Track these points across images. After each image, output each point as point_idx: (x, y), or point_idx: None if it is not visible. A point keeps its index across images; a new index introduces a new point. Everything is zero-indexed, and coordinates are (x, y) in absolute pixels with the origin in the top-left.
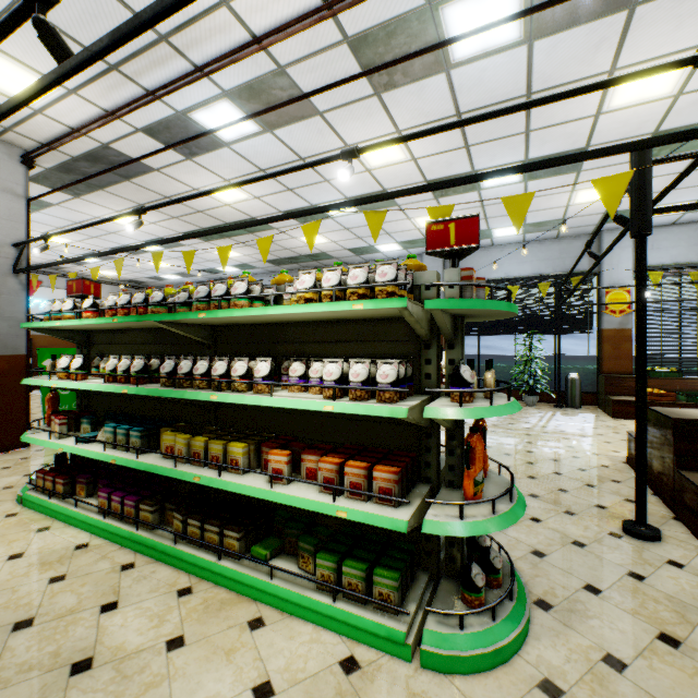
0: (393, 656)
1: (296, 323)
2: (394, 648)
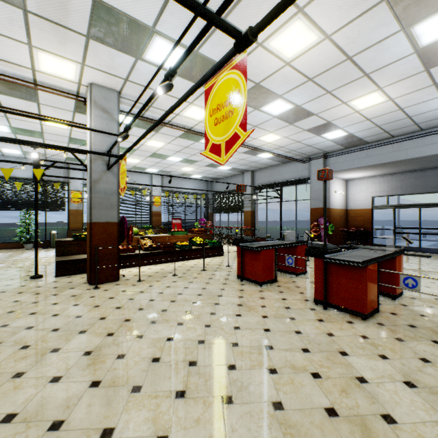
0: None
1: None
2: None
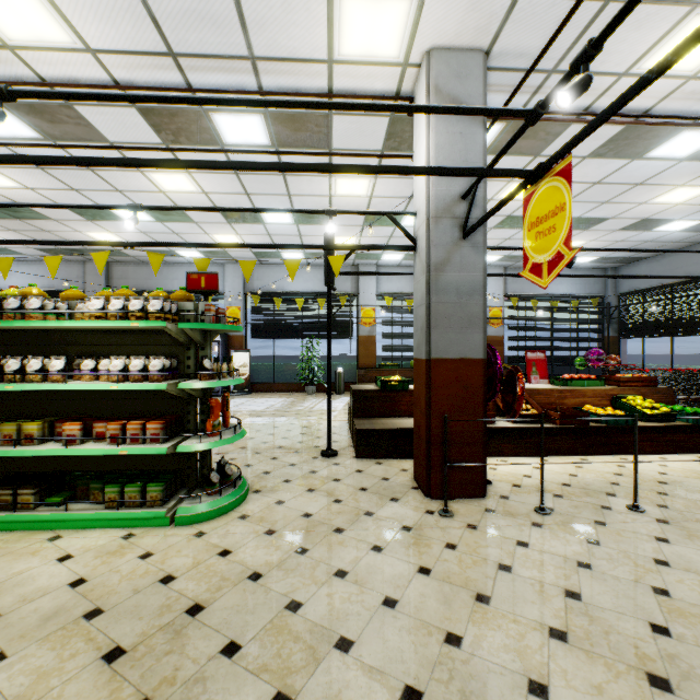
0: (158, 527)
1: (87, 330)
2: (159, 522)
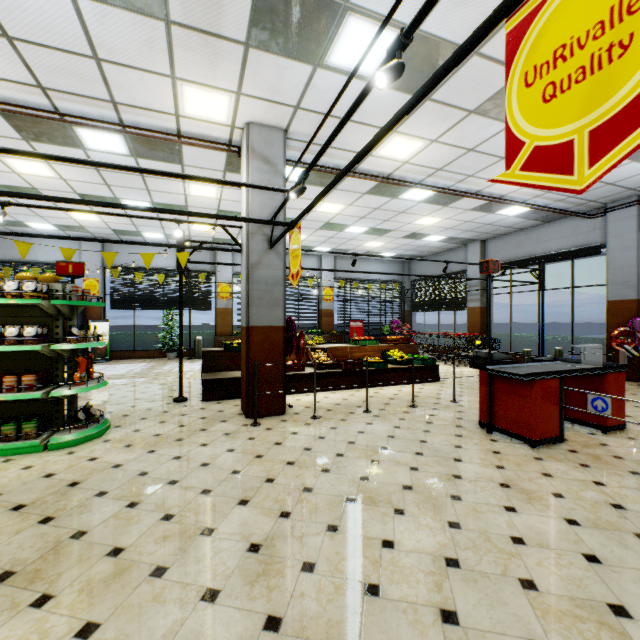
0: (34, 453)
1: None
2: (34, 450)
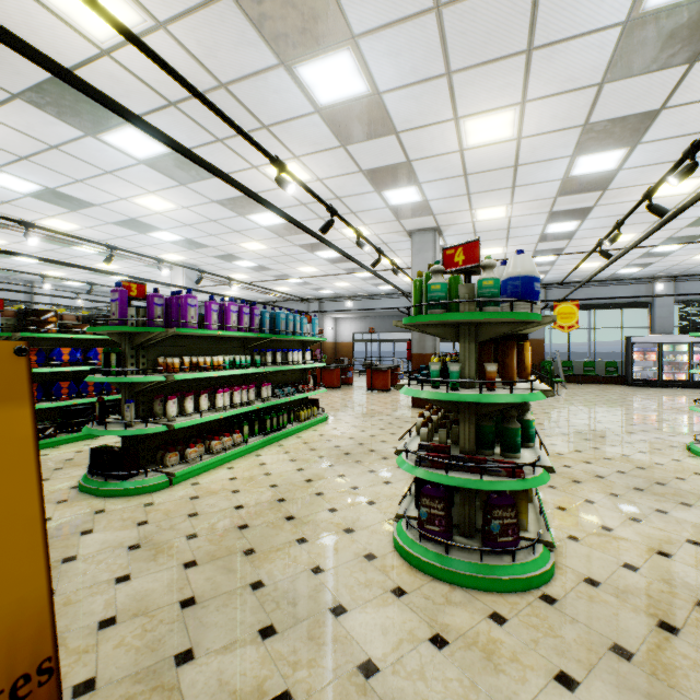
0: None
1: None
2: None
